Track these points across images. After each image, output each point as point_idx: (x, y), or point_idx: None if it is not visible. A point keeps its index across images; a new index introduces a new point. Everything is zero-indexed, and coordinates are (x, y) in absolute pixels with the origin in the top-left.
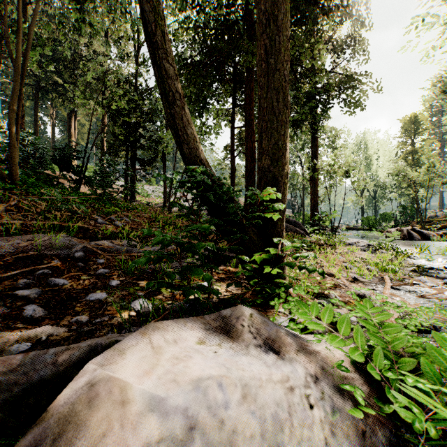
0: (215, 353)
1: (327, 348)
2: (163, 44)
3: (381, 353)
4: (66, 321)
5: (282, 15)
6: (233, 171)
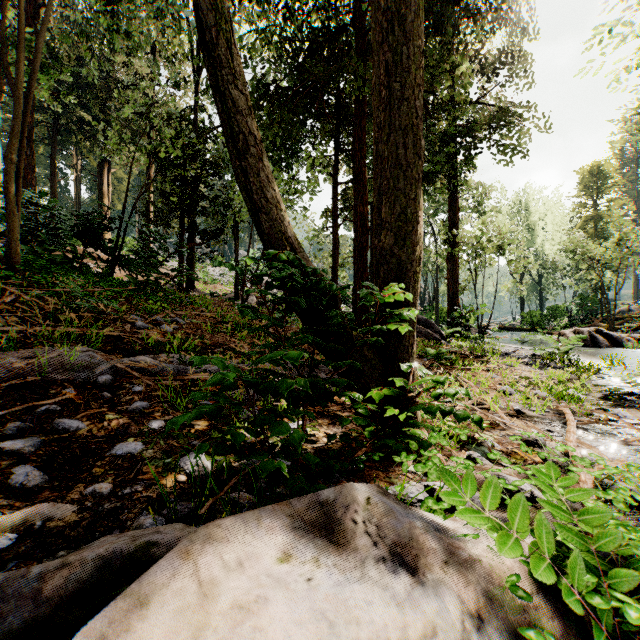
0: (309, 583)
1: (489, 549)
2: (229, 60)
3: (581, 562)
4: (76, 493)
5: (412, 14)
6: (336, 246)
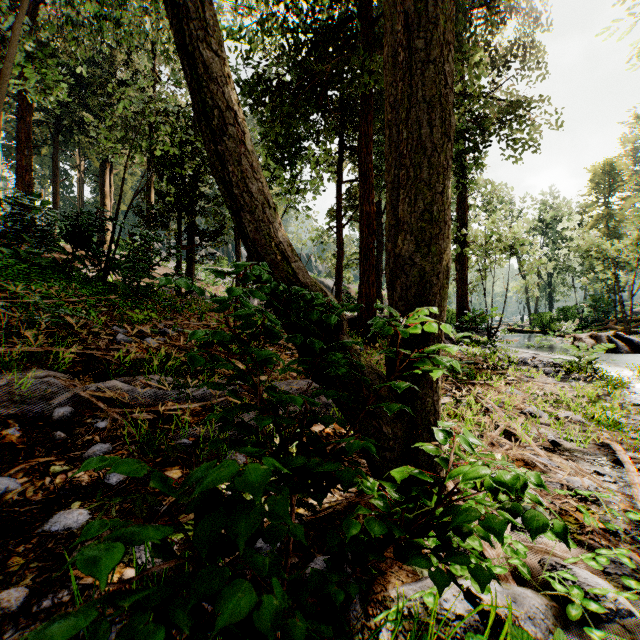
0: None
1: None
2: (200, 12)
3: None
4: None
5: None
6: (340, 247)
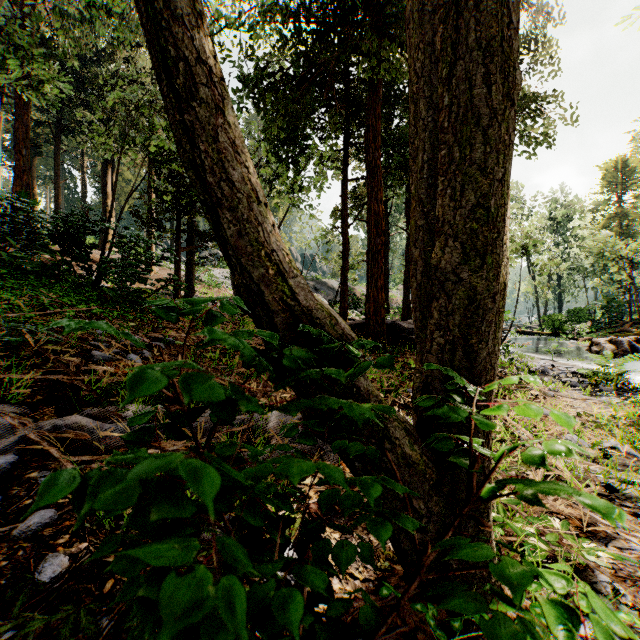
0: None
1: None
2: None
3: None
4: None
5: None
6: (346, 248)
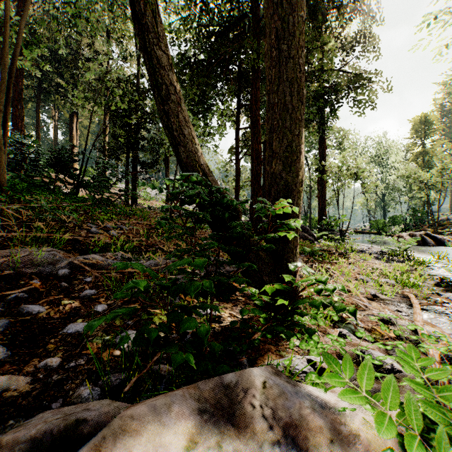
0: None
1: (365, 420)
2: (155, 27)
3: (445, 436)
4: (31, 366)
5: None
6: (238, 174)
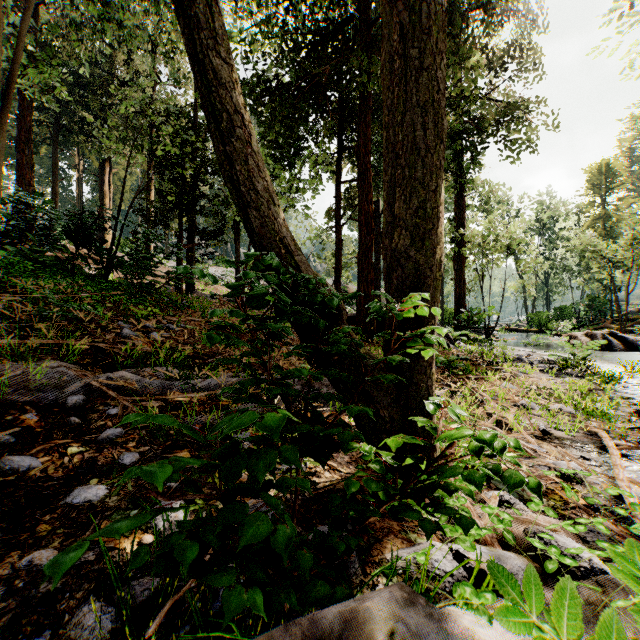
0: None
1: None
2: (210, 22)
3: None
4: (7, 566)
5: None
6: (339, 247)
